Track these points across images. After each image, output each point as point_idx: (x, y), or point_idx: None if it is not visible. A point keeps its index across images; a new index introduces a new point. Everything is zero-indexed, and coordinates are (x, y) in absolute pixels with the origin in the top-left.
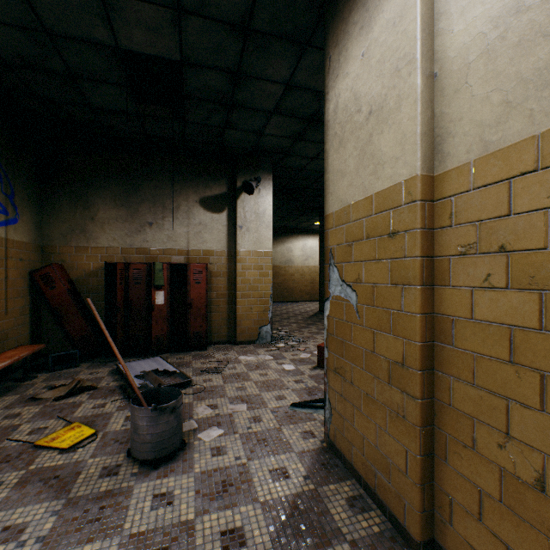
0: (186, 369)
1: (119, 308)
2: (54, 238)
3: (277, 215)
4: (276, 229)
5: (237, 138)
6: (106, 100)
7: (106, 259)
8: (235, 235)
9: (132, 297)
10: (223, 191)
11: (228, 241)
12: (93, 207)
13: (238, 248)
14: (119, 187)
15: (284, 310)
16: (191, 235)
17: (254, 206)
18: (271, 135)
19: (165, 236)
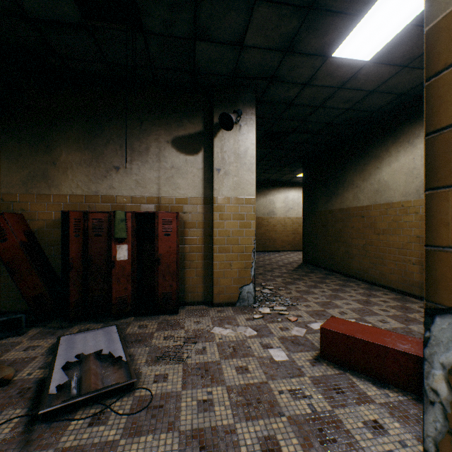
0: (141, 350)
1: (72, 265)
2: (14, 185)
3: (259, 167)
4: (258, 183)
5: (212, 58)
6: (41, 2)
7: (69, 208)
8: (212, 179)
9: (92, 251)
10: (198, 129)
11: (203, 186)
12: (55, 150)
13: (215, 195)
14: (82, 128)
15: (266, 261)
16: (162, 180)
17: (234, 145)
18: (254, 47)
19: (133, 182)
